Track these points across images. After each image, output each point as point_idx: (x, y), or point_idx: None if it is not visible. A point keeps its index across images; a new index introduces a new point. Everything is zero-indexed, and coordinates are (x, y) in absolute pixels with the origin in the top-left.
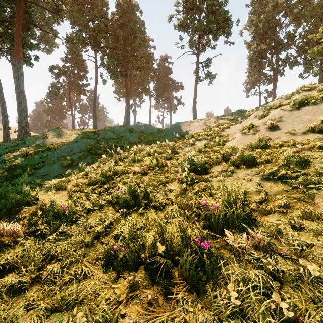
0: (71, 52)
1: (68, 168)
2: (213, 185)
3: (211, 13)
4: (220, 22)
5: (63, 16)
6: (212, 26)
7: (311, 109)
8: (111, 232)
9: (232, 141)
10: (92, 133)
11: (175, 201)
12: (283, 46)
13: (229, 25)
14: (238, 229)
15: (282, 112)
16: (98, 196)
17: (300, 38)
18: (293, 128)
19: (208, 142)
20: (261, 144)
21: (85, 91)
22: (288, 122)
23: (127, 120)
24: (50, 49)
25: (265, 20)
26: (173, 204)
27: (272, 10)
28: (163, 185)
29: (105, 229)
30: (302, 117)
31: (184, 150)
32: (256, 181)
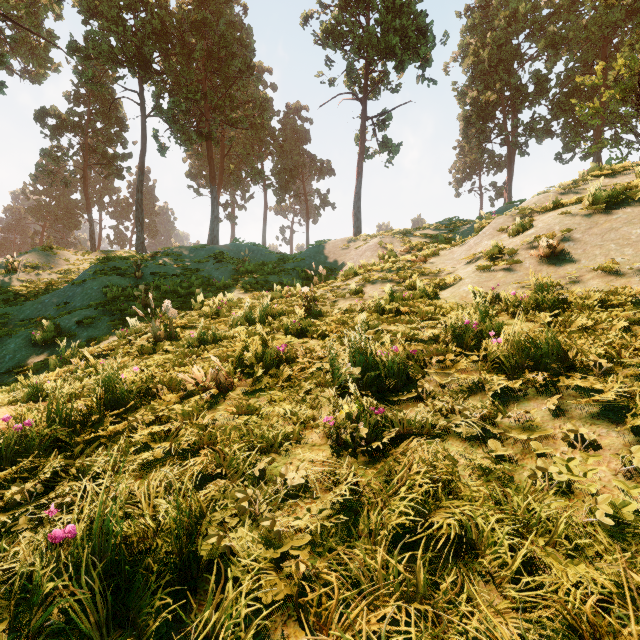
0: (83, 76)
1: (46, 350)
2: (453, 463)
3: (392, 13)
4: (410, 33)
5: None
6: (394, 40)
7: None
8: None
9: (457, 286)
10: (125, 263)
11: None
12: (527, 97)
13: (428, 41)
14: None
15: (570, 220)
16: None
17: (557, 84)
18: (609, 258)
19: (395, 287)
20: (546, 299)
21: (120, 170)
22: (590, 243)
23: (212, 235)
24: (40, 73)
25: (494, 46)
26: (305, 626)
27: (506, 27)
28: (271, 454)
29: None
30: (625, 232)
31: (339, 306)
32: (637, 467)
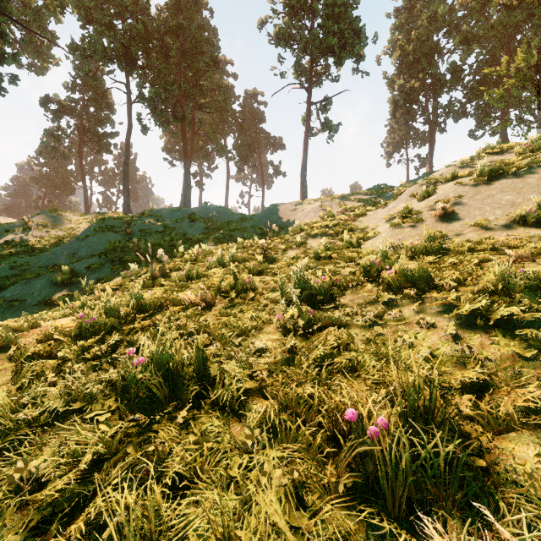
0: (81, 71)
1: (64, 289)
2: (352, 338)
3: (332, 19)
4: (346, 35)
5: (65, 4)
6: (333, 41)
7: (512, 183)
8: (93, 497)
9: (375, 238)
10: (117, 222)
11: (271, 393)
12: (445, 84)
13: (361, 41)
14: (454, 505)
15: (461, 189)
16: (89, 367)
17: (470, 73)
18: (484, 217)
19: (330, 239)
20: (432, 246)
21: (109, 146)
22: (473, 206)
23: (185, 200)
24: (43, 67)
25: (417, 41)
26: (267, 395)
27: (428, 26)
28: (244, 336)
29: (78, 486)
30: (498, 198)
31: (288, 254)
32: (449, 332)
